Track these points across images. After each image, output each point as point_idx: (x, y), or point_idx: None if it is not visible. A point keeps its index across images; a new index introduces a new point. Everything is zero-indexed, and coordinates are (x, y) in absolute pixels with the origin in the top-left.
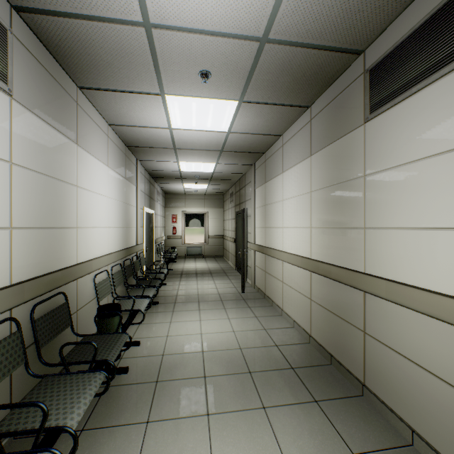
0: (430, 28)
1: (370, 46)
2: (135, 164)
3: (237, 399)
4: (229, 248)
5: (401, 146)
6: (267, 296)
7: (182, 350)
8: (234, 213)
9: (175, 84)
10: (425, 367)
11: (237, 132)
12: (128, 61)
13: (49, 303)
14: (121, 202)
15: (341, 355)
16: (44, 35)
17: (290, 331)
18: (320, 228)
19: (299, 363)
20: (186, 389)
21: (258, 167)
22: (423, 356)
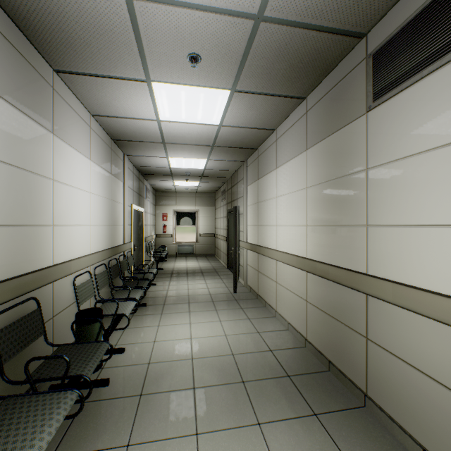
0: (444, 2)
1: (373, 28)
2: (122, 160)
3: (230, 414)
4: (221, 247)
5: (410, 135)
6: (260, 297)
7: (170, 358)
8: (226, 211)
9: (162, 69)
10: (438, 379)
11: (229, 125)
12: (108, 40)
13: (17, 311)
14: (106, 199)
15: (340, 362)
16: (8, 4)
17: (285, 334)
18: (317, 225)
19: (295, 370)
20: (173, 403)
21: (251, 164)
22: (436, 367)
